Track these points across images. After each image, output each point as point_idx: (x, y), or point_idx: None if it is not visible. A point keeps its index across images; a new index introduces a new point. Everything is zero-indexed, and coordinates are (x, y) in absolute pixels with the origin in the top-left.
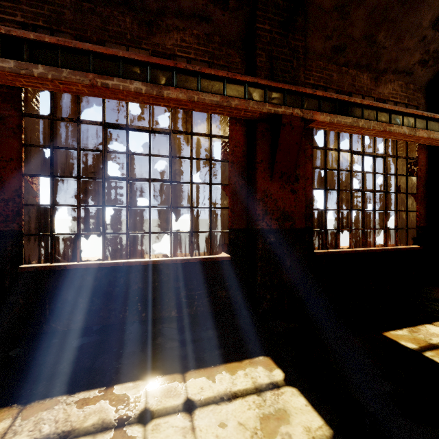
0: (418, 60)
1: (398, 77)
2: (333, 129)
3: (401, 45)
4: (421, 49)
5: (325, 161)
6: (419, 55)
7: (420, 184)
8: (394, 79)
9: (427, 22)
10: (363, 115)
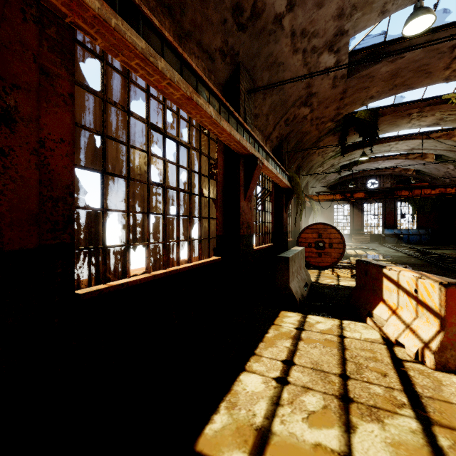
0: (219, 48)
1: (202, 55)
2: (111, 49)
3: (206, 11)
4: (222, 35)
5: (103, 120)
6: (220, 42)
7: (219, 189)
8: (198, 54)
9: (229, 1)
10: (165, 56)
